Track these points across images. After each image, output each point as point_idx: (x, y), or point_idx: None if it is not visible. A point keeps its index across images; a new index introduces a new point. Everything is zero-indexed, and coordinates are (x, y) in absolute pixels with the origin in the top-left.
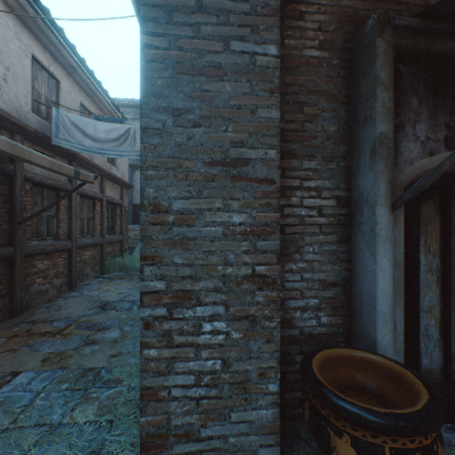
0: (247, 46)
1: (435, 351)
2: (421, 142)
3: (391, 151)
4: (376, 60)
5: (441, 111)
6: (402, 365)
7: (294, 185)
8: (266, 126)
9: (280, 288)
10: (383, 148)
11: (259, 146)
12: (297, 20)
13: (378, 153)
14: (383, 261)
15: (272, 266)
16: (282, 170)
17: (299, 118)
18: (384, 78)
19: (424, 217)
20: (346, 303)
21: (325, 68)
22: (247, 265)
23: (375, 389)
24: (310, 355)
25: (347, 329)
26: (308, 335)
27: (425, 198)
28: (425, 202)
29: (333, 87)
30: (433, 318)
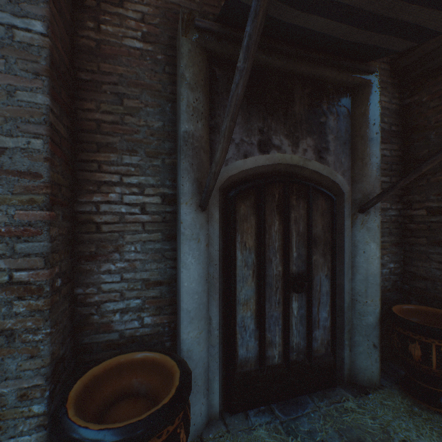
0: (3, 16)
1: (251, 341)
2: (237, 144)
3: (199, 151)
4: (181, 59)
5: (256, 116)
6: (180, 365)
7: (113, 180)
8: (30, 112)
9: (96, 290)
10: (188, 147)
11: (19, 134)
12: (117, 6)
13: (183, 151)
14: (188, 259)
15: (38, 271)
16: (99, 164)
17: (119, 110)
18: (190, 78)
19: (240, 215)
20: (173, 302)
21: (149, 62)
22: (3, 271)
23: (154, 392)
24: (93, 365)
25: (173, 327)
26: (129, 338)
27: (242, 197)
28: (242, 201)
29: (158, 82)
30: (249, 310)
